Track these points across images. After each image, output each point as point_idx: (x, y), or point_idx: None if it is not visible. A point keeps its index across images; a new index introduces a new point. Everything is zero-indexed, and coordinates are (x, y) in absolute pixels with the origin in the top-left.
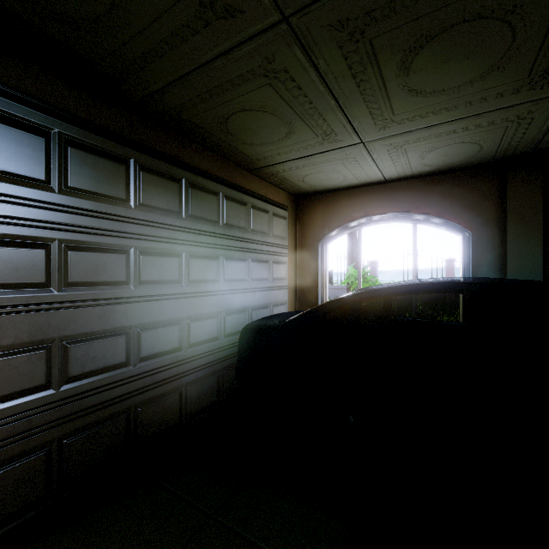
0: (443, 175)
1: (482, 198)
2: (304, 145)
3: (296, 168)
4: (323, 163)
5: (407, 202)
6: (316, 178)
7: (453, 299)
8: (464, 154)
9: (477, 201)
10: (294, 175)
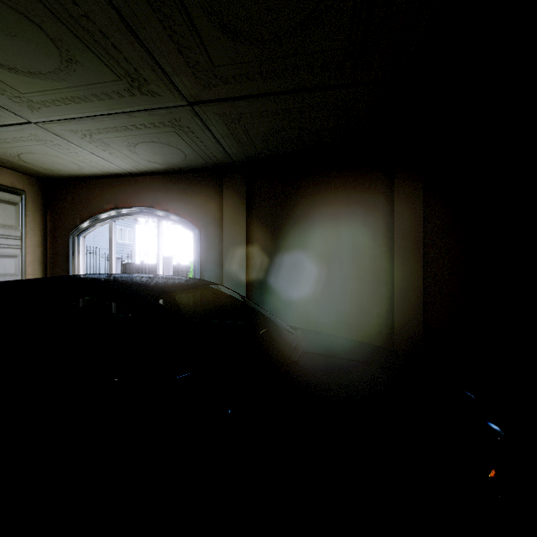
0: (180, 174)
1: (208, 200)
2: None
3: None
4: (18, 142)
5: (151, 198)
6: (40, 161)
7: None
8: (175, 155)
9: (205, 202)
10: (0, 152)
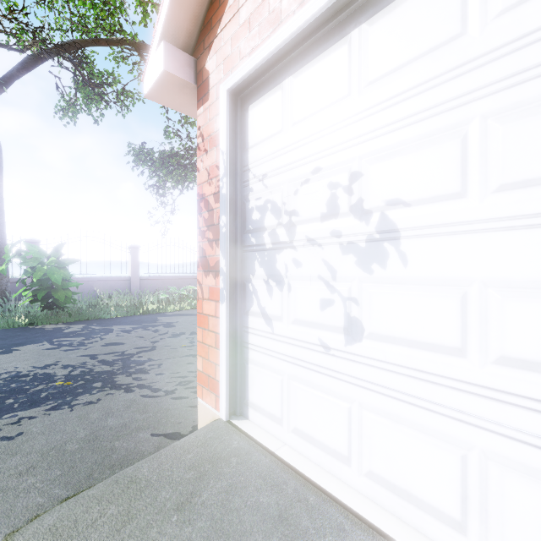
0: None
1: None
2: None
3: None
4: None
5: None
6: None
7: (138, 288)
8: None
9: None
10: None
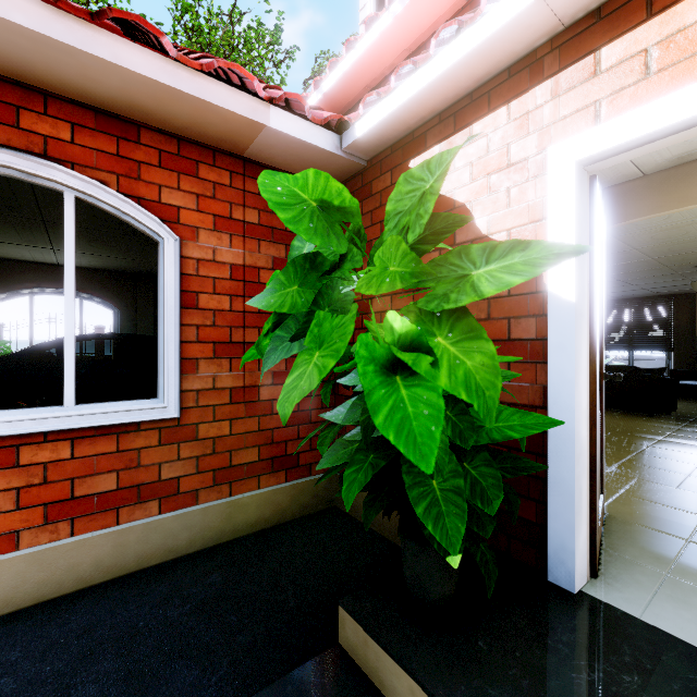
0: (103, 272)
1: (126, 291)
2: (6, 239)
3: None
4: (12, 247)
5: (76, 284)
6: None
7: None
8: (115, 267)
9: (123, 292)
10: None
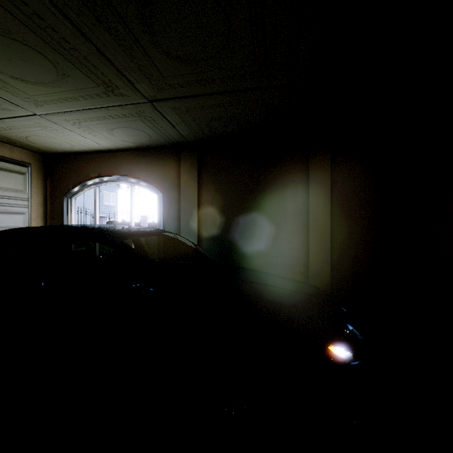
0: (148, 150)
1: (169, 170)
2: None
3: (4, 129)
4: (27, 128)
5: (126, 168)
6: (42, 141)
7: None
8: (142, 137)
9: (166, 171)
10: (13, 135)
